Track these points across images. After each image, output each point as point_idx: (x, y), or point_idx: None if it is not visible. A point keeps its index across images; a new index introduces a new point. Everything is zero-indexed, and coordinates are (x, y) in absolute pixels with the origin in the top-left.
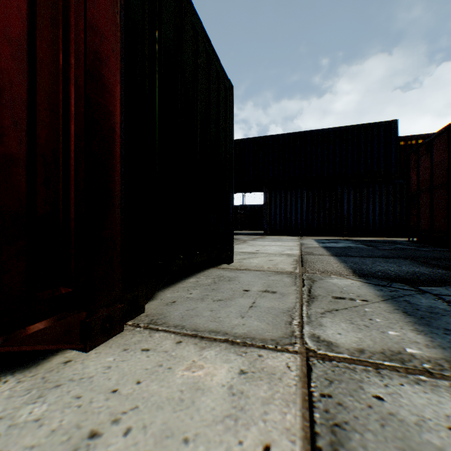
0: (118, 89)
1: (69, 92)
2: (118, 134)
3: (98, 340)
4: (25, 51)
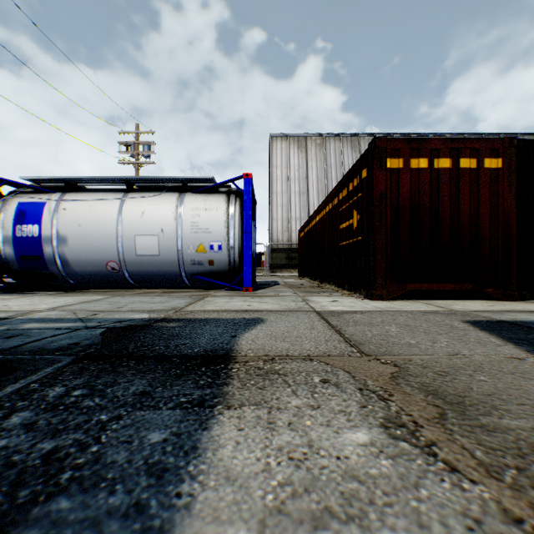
0: (513, 223)
1: (497, 233)
2: (513, 238)
3: (505, 300)
4: (487, 230)
